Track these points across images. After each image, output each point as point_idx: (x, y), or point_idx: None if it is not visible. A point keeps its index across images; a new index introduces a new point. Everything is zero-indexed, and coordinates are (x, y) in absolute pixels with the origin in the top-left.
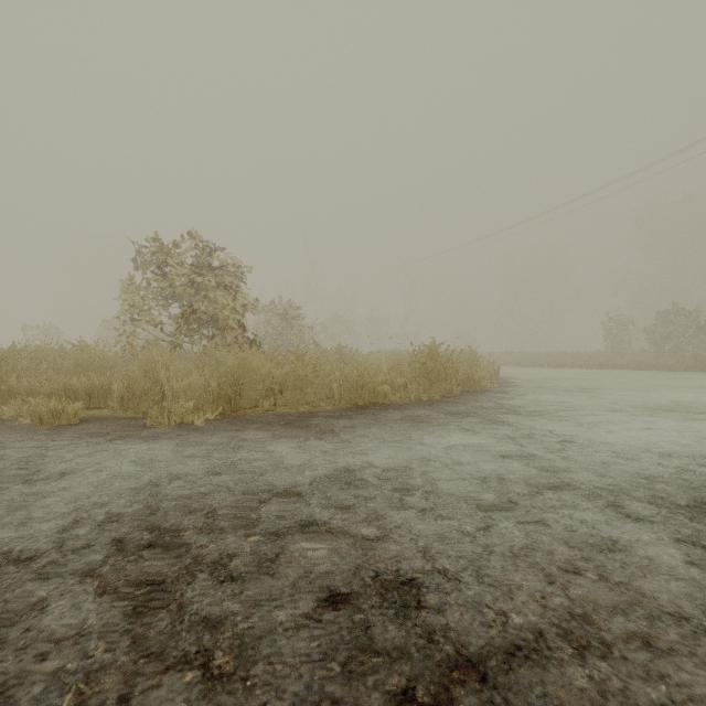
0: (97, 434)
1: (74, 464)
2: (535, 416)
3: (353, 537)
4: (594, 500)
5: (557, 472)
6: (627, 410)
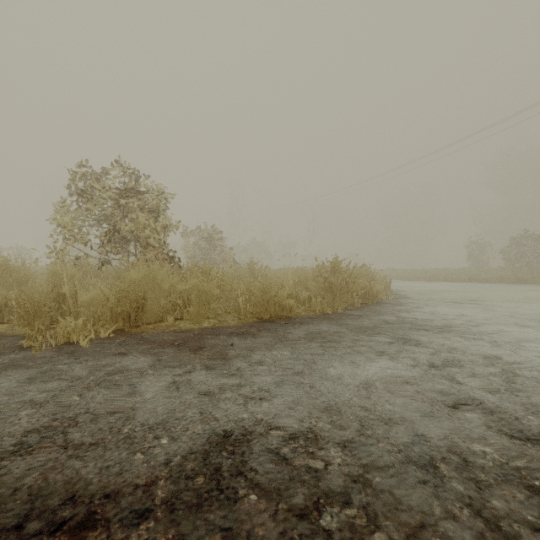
0: None
1: None
2: (444, 332)
3: None
4: None
5: (536, 438)
6: (528, 324)
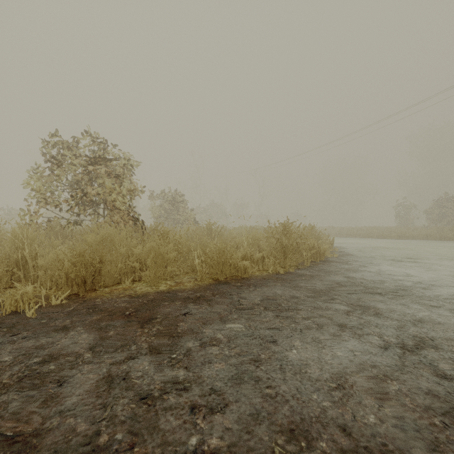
0: None
1: None
2: (397, 296)
3: None
4: None
5: None
6: None
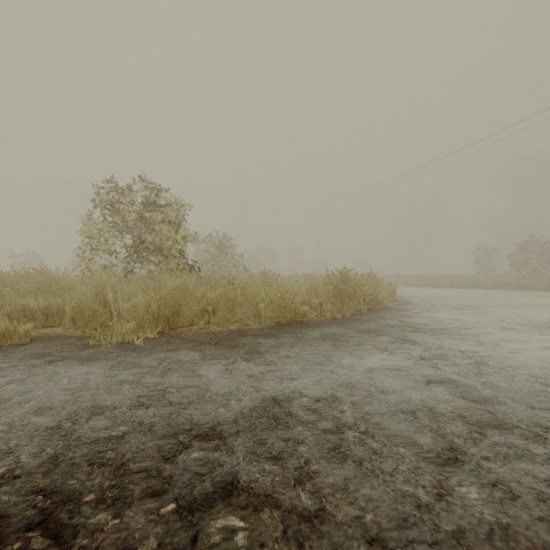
0: (41, 354)
1: (4, 392)
2: (438, 334)
3: (285, 506)
4: (539, 441)
5: (484, 401)
6: (515, 328)
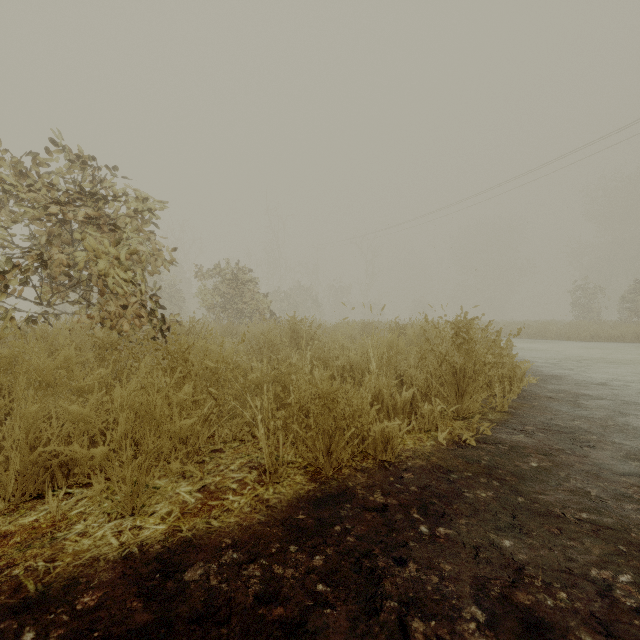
0: None
1: None
2: None
3: None
4: None
5: None
6: None
